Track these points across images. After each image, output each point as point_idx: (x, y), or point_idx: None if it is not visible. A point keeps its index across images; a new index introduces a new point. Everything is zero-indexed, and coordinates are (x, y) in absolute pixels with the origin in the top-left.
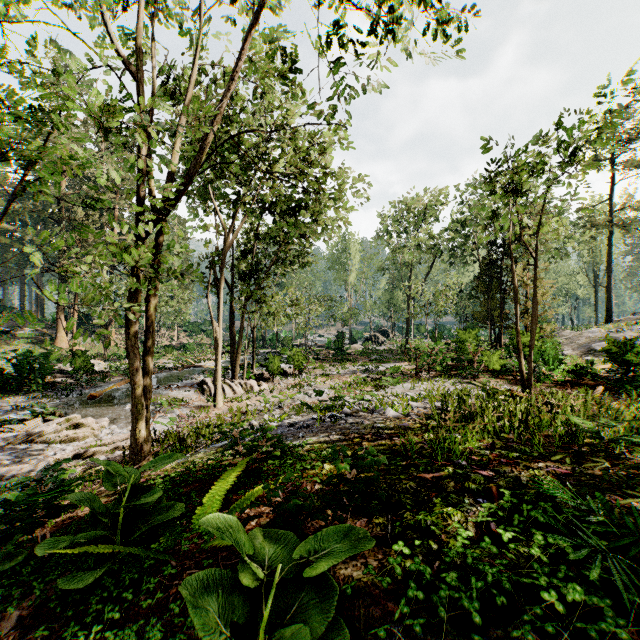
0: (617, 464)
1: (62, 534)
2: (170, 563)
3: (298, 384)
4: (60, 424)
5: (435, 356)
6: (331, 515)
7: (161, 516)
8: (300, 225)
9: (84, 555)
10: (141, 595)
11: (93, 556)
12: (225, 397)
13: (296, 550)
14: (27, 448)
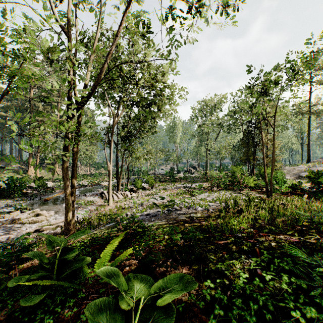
0: (322, 236)
1: (26, 273)
2: (82, 290)
3: (151, 193)
4: (29, 214)
5: (220, 179)
6: (169, 264)
7: (78, 264)
8: (152, 112)
9: (36, 285)
10: (65, 309)
11: (41, 286)
12: (113, 200)
13: (151, 288)
14: (12, 226)
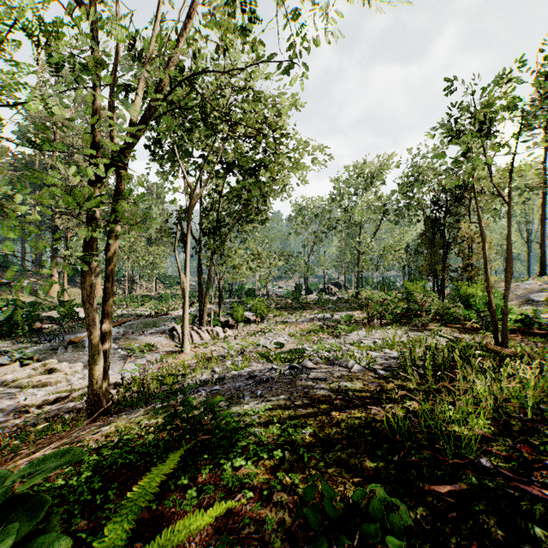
0: None
1: None
2: None
3: (260, 331)
4: (35, 369)
5: (387, 306)
6: None
7: None
8: (261, 185)
9: None
10: None
11: None
12: (193, 343)
13: None
14: (0, 393)
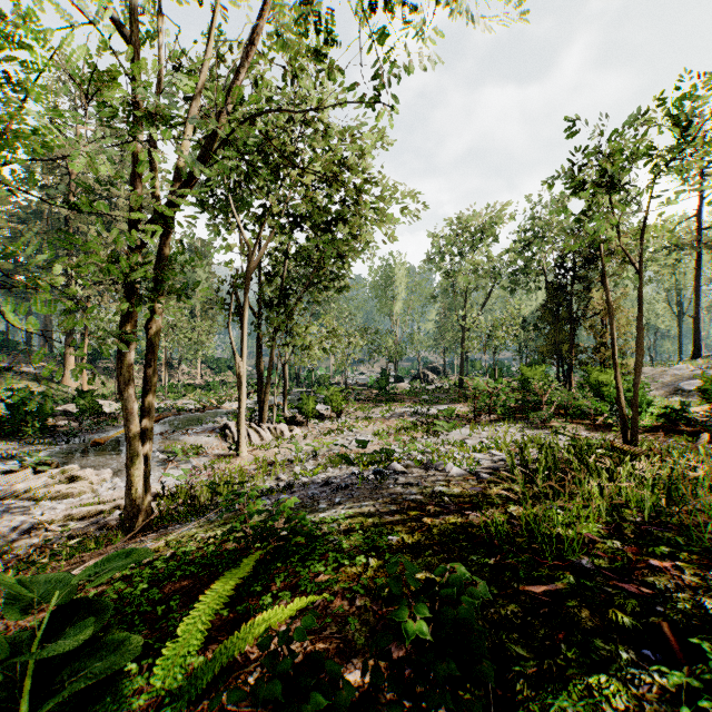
0: None
1: None
2: None
3: (336, 429)
4: (52, 477)
5: (497, 396)
6: (384, 670)
7: (101, 663)
8: (338, 243)
9: None
10: None
11: None
12: (250, 444)
13: None
14: (10, 506)
